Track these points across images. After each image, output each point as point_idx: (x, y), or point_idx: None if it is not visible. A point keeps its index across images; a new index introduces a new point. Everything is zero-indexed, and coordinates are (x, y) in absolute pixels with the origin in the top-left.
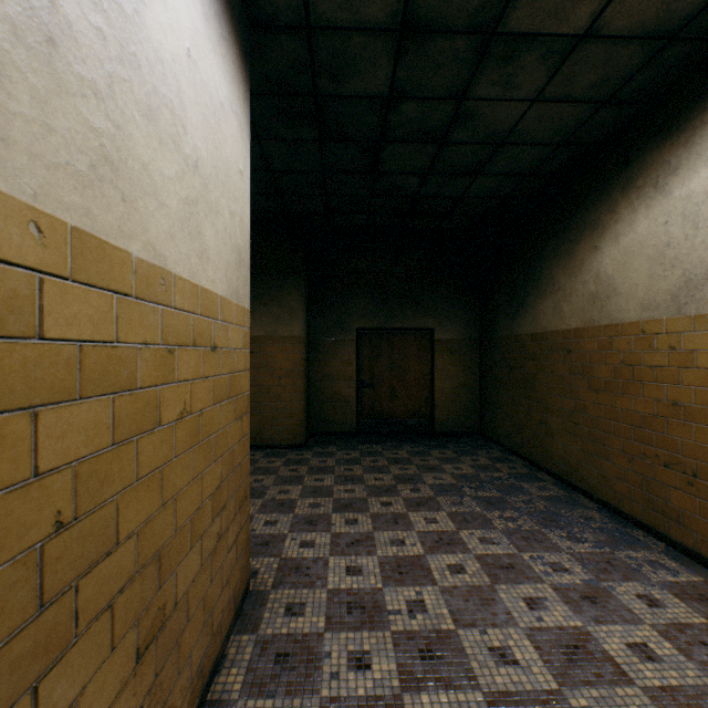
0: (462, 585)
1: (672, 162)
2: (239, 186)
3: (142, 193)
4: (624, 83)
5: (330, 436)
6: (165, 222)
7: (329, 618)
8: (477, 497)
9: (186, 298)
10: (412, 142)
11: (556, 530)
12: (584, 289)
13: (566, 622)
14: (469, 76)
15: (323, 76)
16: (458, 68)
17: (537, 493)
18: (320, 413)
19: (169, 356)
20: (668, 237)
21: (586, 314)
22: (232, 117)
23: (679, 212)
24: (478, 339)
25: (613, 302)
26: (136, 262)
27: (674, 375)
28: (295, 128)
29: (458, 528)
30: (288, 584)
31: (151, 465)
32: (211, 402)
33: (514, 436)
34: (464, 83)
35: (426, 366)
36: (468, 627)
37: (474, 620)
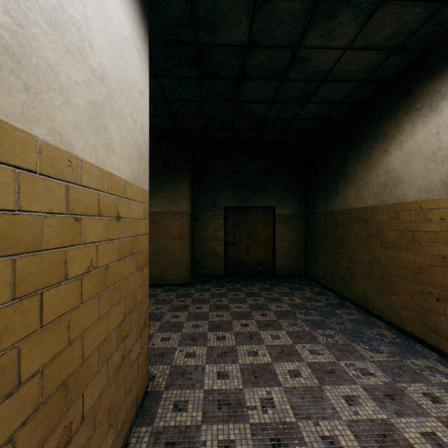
0: (299, 386)
1: (442, 90)
2: (140, 101)
3: (47, 87)
4: (409, 36)
5: (207, 277)
6: (72, 116)
7: (204, 413)
8: (306, 320)
9: (92, 178)
10: (262, 79)
11: (361, 344)
12: (378, 179)
13: (375, 415)
14: (303, 30)
15: (201, 29)
16: (295, 23)
17: (346, 317)
18: (200, 262)
19: (76, 223)
20: (439, 142)
21: (379, 196)
22: (134, 50)
23: (447, 125)
24: (304, 213)
25: (399, 188)
26: (41, 144)
27: (444, 238)
28: (183, 69)
29: (294, 342)
30: (176, 386)
31: (57, 312)
32: (116, 258)
33: (329, 278)
34: (299, 35)
35: (270, 232)
36: (305, 420)
37: (309, 413)
